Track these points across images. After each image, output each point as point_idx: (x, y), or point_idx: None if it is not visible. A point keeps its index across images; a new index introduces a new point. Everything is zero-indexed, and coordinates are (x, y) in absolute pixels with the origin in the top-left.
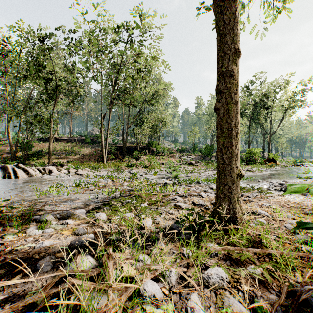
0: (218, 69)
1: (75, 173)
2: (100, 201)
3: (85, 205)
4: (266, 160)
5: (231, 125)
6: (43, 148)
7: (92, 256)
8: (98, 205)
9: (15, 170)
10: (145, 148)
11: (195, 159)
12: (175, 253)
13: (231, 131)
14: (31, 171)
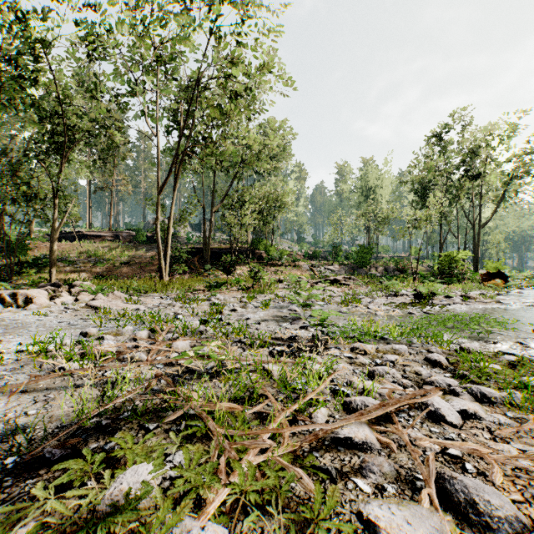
0: None
1: (84, 305)
2: (30, 455)
3: None
4: (486, 275)
5: None
6: None
7: None
8: None
9: None
10: (247, 252)
11: (340, 272)
12: None
13: None
14: None
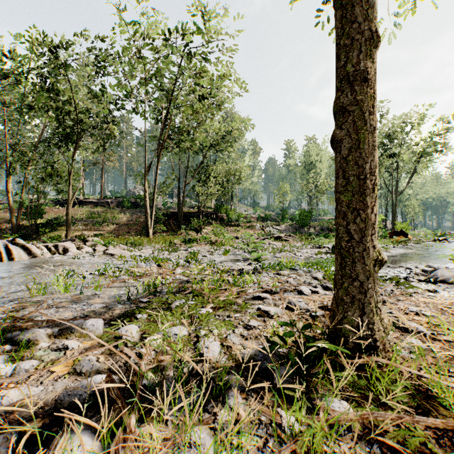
0: (338, 70)
1: (103, 253)
2: (134, 301)
3: (108, 308)
4: (392, 233)
5: (363, 171)
6: (60, 215)
7: (94, 431)
8: (127, 311)
9: (9, 248)
10: (212, 215)
11: (285, 231)
12: (264, 423)
13: (363, 181)
14: (35, 249)
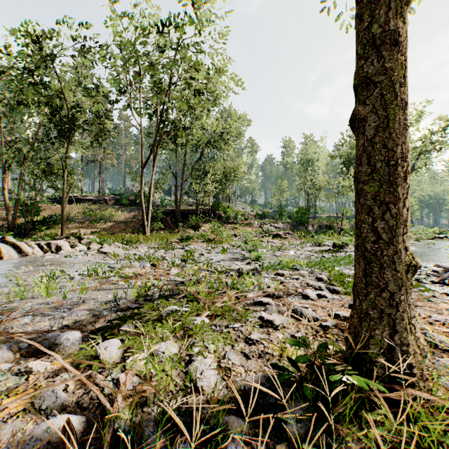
0: (361, 33)
1: (97, 251)
2: (121, 307)
3: (91, 316)
4: None
5: (394, 155)
6: (57, 213)
7: None
8: (111, 321)
9: None
10: (209, 213)
11: (283, 229)
12: None
13: (394, 168)
14: (26, 248)
